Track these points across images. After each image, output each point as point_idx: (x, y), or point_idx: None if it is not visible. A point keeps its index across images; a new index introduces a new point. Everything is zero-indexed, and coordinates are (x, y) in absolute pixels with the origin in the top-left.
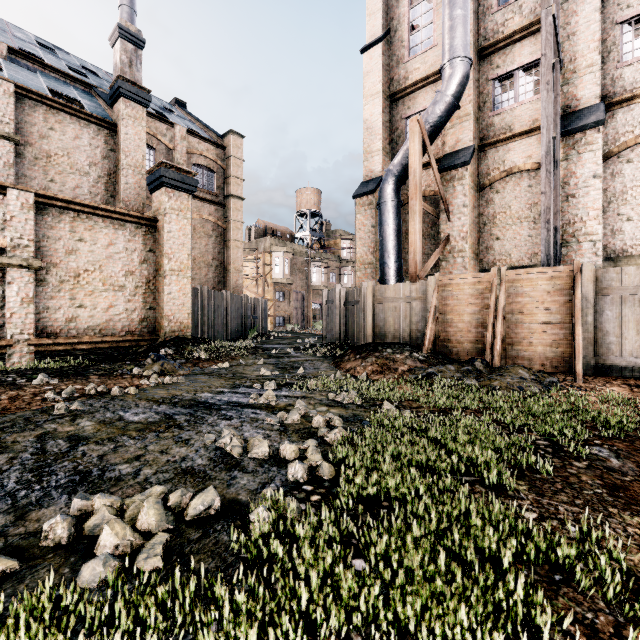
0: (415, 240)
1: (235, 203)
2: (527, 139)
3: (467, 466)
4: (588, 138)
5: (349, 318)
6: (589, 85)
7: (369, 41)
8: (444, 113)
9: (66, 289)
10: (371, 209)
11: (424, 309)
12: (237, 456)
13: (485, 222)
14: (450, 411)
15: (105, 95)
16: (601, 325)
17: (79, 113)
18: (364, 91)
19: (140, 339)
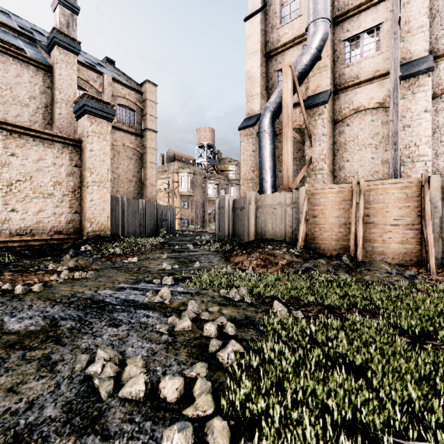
0: (288, 159)
1: (150, 134)
2: (370, 85)
3: (401, 411)
4: (420, 81)
5: (236, 220)
6: (420, 42)
7: (250, 12)
8: (309, 62)
9: None
10: (252, 138)
11: (296, 213)
12: (103, 397)
13: (338, 148)
14: (338, 310)
15: (46, 47)
16: None
17: (20, 56)
18: (247, 50)
19: (66, 237)
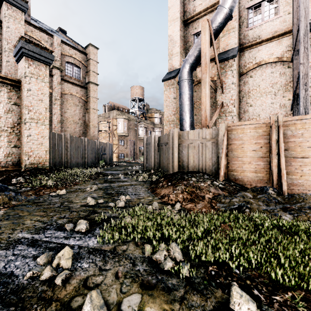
0: (206, 101)
1: (93, 87)
2: (270, 43)
3: None
4: None
5: (161, 154)
6: None
7: None
8: (222, 20)
9: None
10: (173, 88)
11: (216, 147)
12: None
13: (243, 95)
14: None
15: None
16: None
17: None
18: (169, 18)
19: (3, 170)
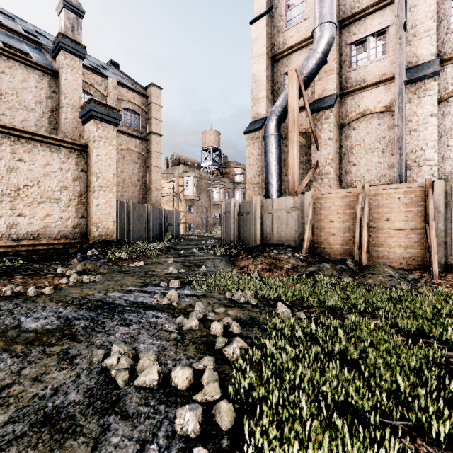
0: (293, 164)
1: (155, 138)
2: (377, 88)
3: (389, 398)
4: (427, 85)
5: (242, 225)
6: (426, 45)
7: (256, 15)
8: (315, 66)
9: (7, 201)
10: (258, 142)
11: (302, 218)
12: (120, 385)
13: (344, 152)
14: (339, 311)
15: (51, 51)
16: (449, 231)
17: (26, 61)
18: (252, 53)
19: (73, 242)
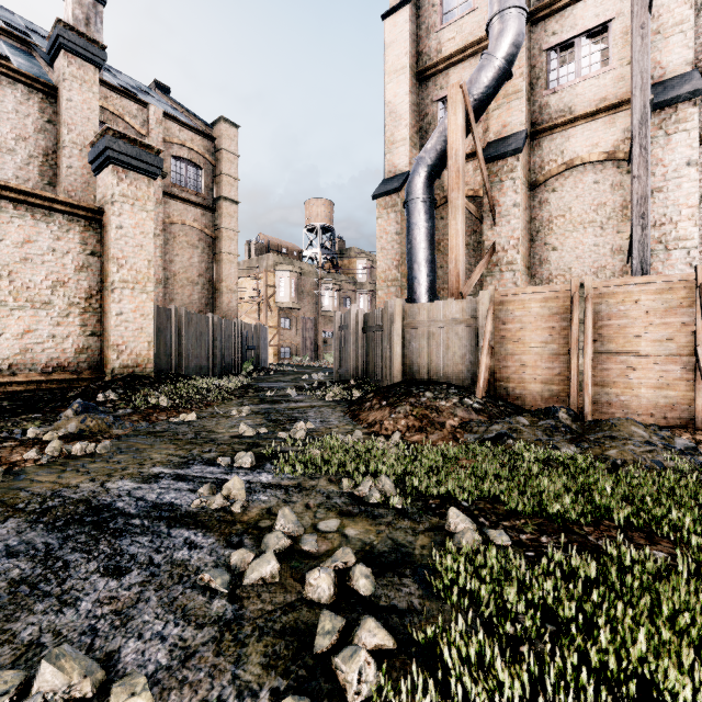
0: (457, 245)
1: (227, 207)
2: (592, 123)
3: None
4: (680, 114)
5: (369, 348)
6: (678, 48)
7: (392, 4)
8: (492, 82)
9: None
10: (395, 212)
11: (473, 336)
12: None
13: (538, 228)
14: (576, 526)
15: (49, 56)
16: None
17: None
18: (386, 66)
19: (75, 378)
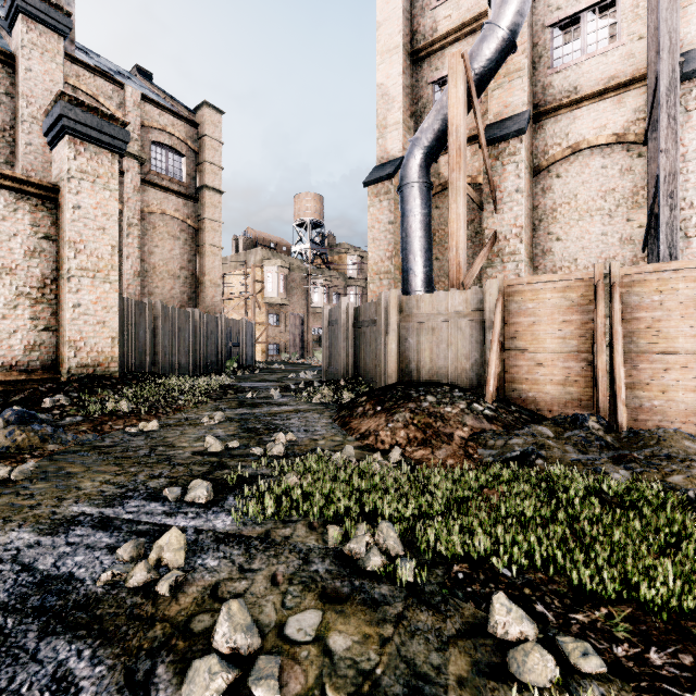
0: (458, 231)
1: (211, 197)
2: (600, 103)
3: None
4: None
5: (361, 345)
6: None
7: None
8: (495, 55)
9: None
10: (388, 200)
11: (479, 331)
12: None
13: (541, 217)
14: (692, 623)
15: None
16: None
17: None
18: (378, 46)
19: (23, 379)
